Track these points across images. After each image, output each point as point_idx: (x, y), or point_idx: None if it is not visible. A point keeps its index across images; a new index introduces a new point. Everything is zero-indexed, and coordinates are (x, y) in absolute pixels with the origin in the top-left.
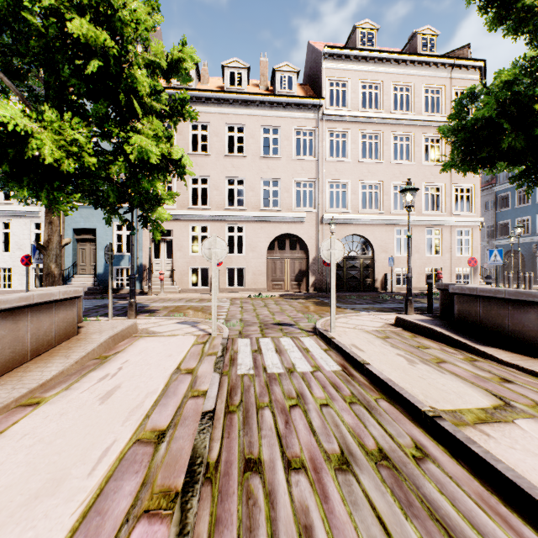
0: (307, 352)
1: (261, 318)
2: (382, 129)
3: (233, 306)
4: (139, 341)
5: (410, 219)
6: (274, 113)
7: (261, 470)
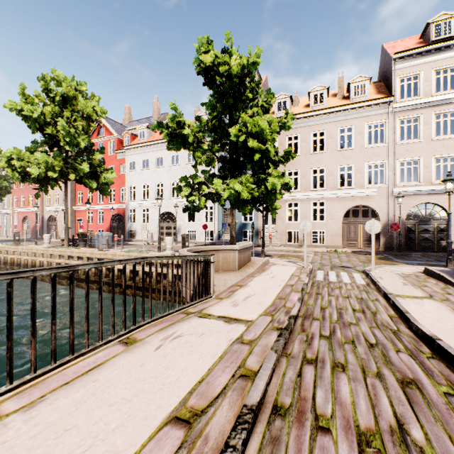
0: (352, 278)
1: (333, 263)
2: None
3: (315, 256)
4: (272, 266)
5: None
6: (348, 116)
7: (321, 294)
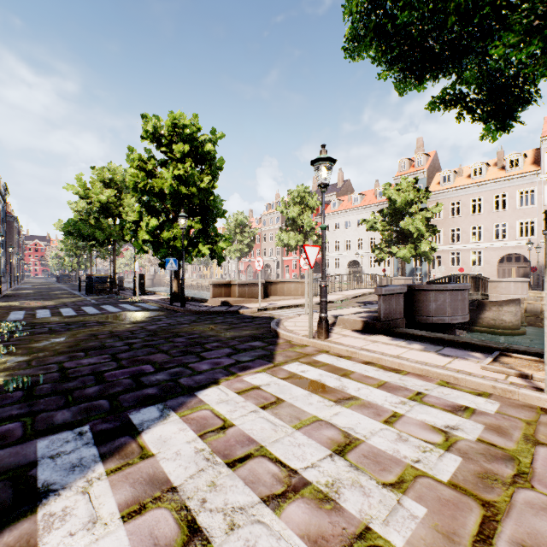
0: None
1: None
2: None
3: None
4: None
5: None
6: (502, 186)
7: None
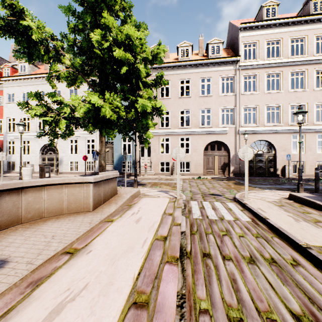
0: (230, 210)
1: (202, 190)
2: (281, 70)
3: (184, 183)
4: (142, 199)
5: (304, 128)
6: (208, 69)
7: (211, 257)
